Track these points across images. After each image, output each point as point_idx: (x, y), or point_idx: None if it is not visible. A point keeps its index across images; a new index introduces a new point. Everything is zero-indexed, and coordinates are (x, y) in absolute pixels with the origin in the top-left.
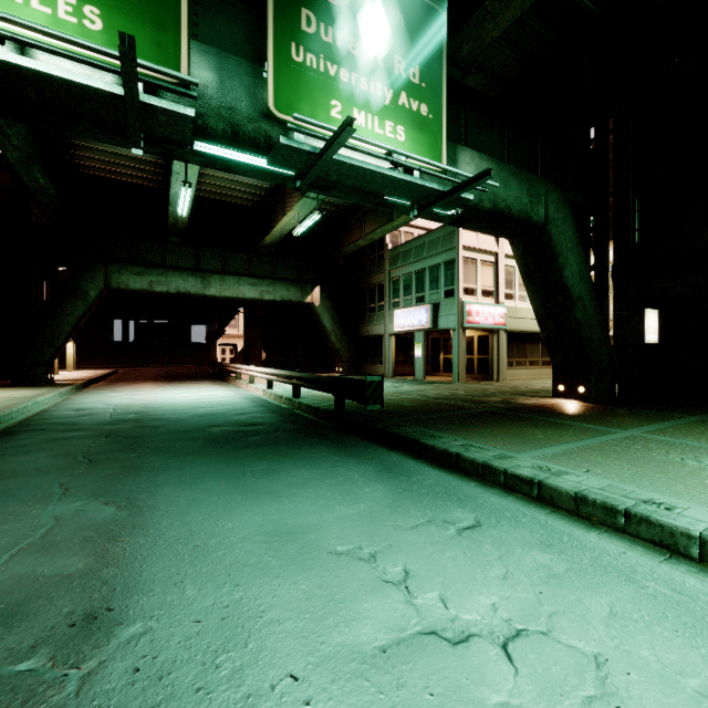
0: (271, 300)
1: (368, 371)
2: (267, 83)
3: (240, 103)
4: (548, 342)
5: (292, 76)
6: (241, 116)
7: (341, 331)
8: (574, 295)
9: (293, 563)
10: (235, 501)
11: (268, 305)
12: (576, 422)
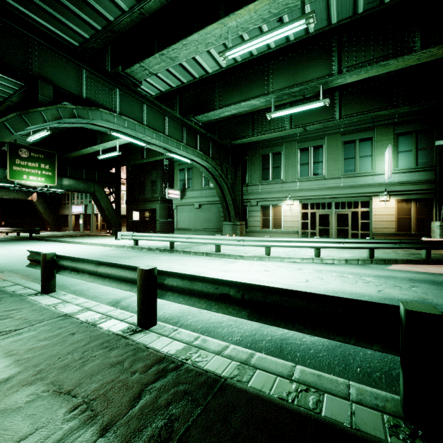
0: (8, 198)
1: (64, 229)
2: (7, 174)
3: (1, 176)
4: (104, 220)
5: (14, 172)
6: (1, 179)
7: (49, 212)
8: (105, 209)
9: (12, 244)
10: (2, 243)
11: (5, 199)
12: (89, 236)
